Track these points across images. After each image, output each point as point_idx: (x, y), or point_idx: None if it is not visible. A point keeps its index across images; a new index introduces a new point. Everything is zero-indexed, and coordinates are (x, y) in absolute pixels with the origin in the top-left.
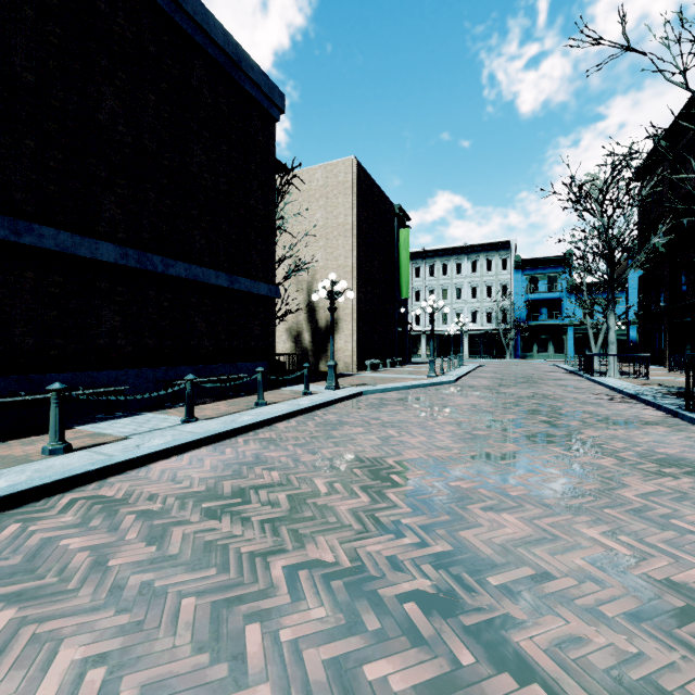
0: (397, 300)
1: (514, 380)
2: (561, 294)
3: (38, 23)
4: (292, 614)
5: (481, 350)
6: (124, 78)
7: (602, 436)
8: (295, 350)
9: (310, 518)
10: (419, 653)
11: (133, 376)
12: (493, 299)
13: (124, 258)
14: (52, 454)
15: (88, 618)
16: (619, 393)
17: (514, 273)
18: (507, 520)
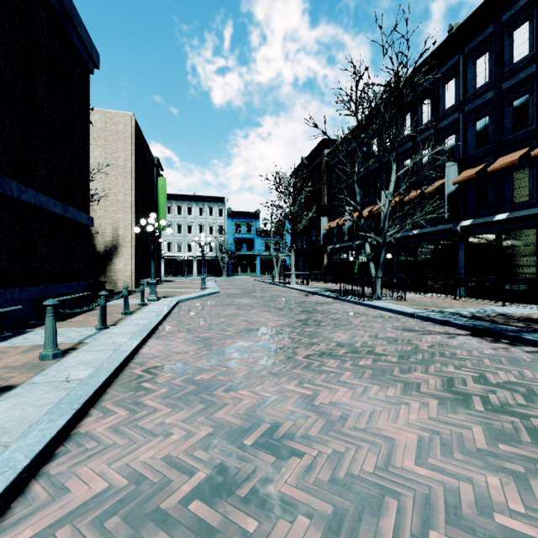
0: None
1: (250, 289)
2: (254, 236)
3: None
4: (326, 363)
5: (206, 271)
6: None
7: (325, 308)
8: None
9: (281, 348)
10: (364, 359)
11: None
12: (214, 235)
13: None
14: (55, 358)
15: (273, 382)
16: (305, 292)
17: (227, 219)
18: (339, 335)
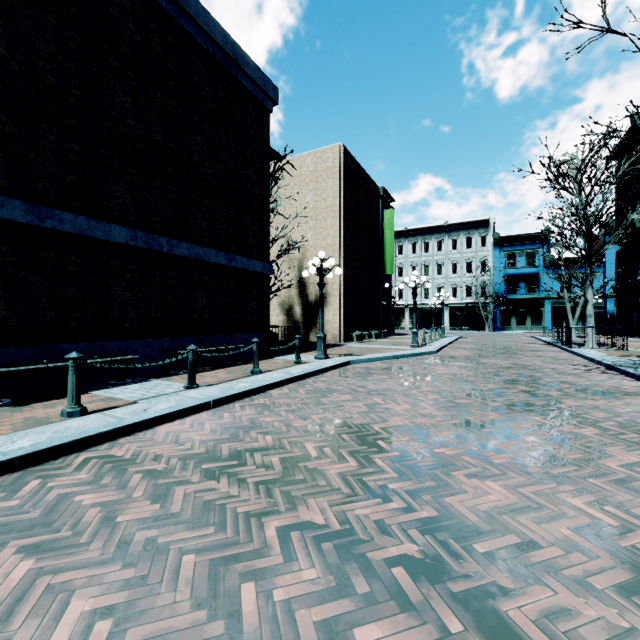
0: (382, 276)
1: (493, 351)
2: (539, 269)
3: (59, 30)
4: (285, 574)
5: (461, 322)
6: (133, 77)
7: (582, 405)
8: (287, 322)
9: (301, 481)
10: (408, 618)
11: (141, 346)
12: (473, 274)
13: (133, 240)
14: (70, 416)
15: (97, 571)
16: (598, 364)
17: (492, 249)
18: (491, 487)
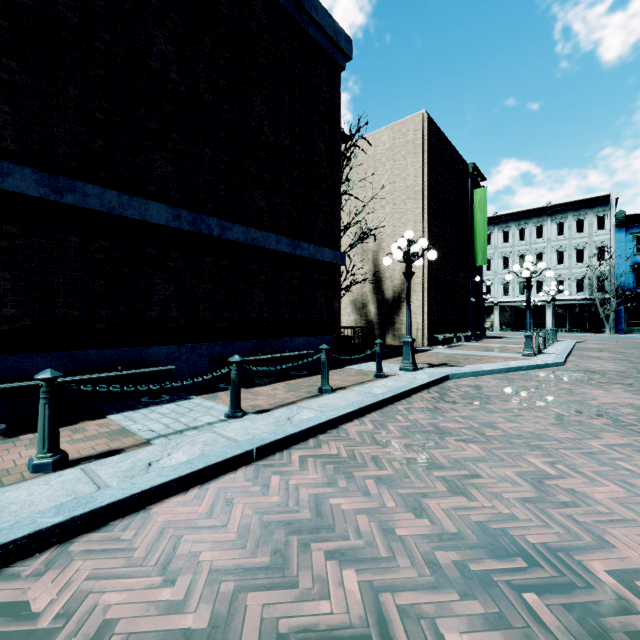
0: (471, 268)
1: None
2: None
3: None
4: None
5: (569, 323)
6: (177, 20)
7: None
8: (360, 322)
9: None
10: None
11: (186, 352)
12: (585, 264)
13: (176, 221)
14: (37, 471)
15: None
16: None
17: (615, 232)
18: None
